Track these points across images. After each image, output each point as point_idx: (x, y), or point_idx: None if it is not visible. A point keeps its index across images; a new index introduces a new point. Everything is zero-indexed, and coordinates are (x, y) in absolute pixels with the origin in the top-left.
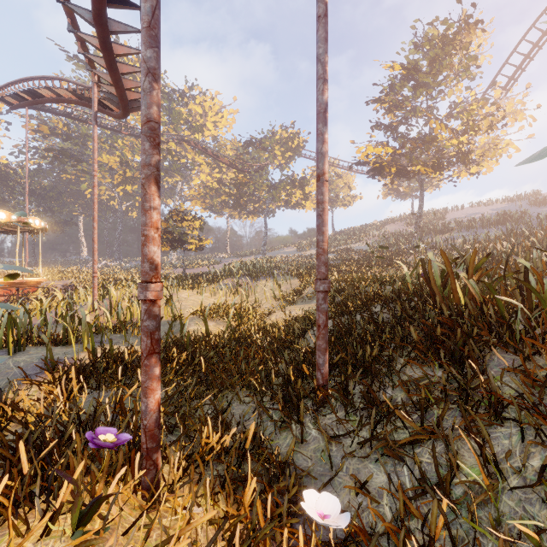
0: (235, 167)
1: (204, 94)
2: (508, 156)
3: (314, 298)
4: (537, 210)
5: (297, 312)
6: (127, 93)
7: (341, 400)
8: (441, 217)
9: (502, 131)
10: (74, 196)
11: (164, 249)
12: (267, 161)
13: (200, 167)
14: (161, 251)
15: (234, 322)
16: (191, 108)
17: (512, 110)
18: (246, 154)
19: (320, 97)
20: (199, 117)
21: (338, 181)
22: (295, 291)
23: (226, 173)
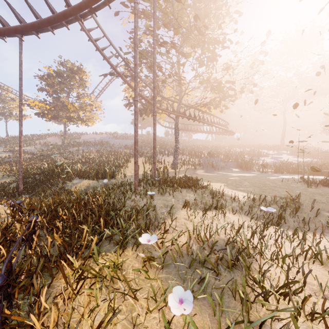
0: None
1: None
2: (98, 121)
3: (4, 178)
4: (113, 141)
5: None
6: None
7: (26, 192)
8: (79, 137)
9: (96, 112)
10: None
11: None
12: None
13: None
14: None
15: None
16: None
17: (98, 106)
18: None
19: (20, 129)
20: None
21: (11, 102)
22: None
23: None
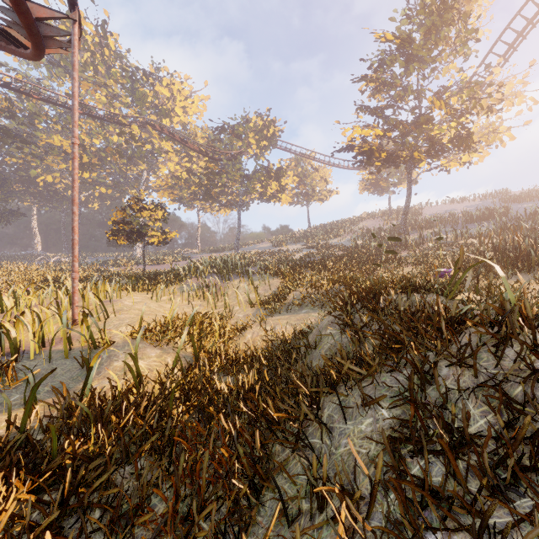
0: (205, 155)
1: (172, 76)
2: (502, 145)
3: (302, 306)
4: (513, 207)
5: (284, 330)
6: (32, 7)
7: None
8: (418, 213)
9: (497, 116)
10: (24, 183)
11: (120, 242)
12: (241, 150)
13: (167, 155)
14: (124, 246)
15: (191, 347)
16: (157, 91)
17: (511, 92)
18: (218, 141)
19: None
20: (167, 101)
21: (314, 175)
22: (276, 295)
23: (197, 163)
